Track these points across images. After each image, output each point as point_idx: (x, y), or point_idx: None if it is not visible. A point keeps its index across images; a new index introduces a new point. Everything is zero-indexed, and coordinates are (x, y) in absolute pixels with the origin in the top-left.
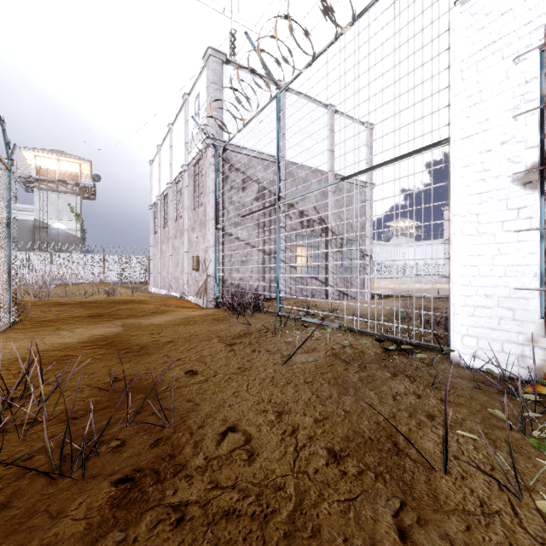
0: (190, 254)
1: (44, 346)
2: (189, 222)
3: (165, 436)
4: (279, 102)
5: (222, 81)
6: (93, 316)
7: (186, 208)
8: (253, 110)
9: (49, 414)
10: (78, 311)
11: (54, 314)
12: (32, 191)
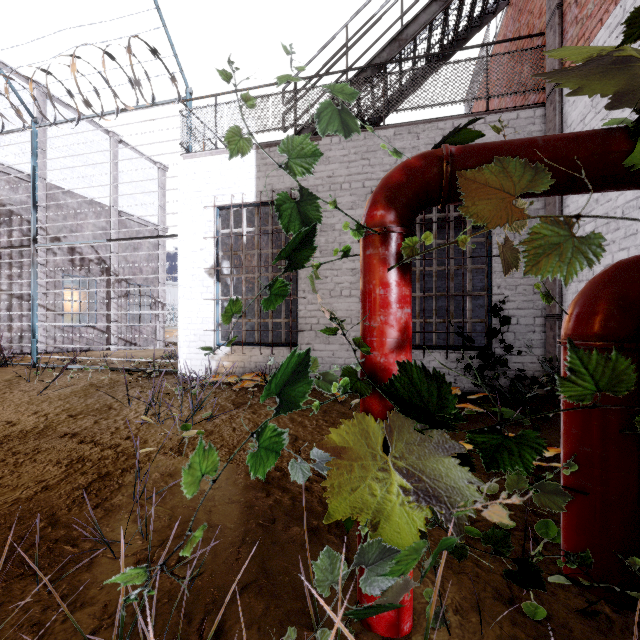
0: None
1: None
2: None
3: None
4: (36, 137)
5: None
6: None
7: None
8: None
9: None
10: None
11: None
12: None
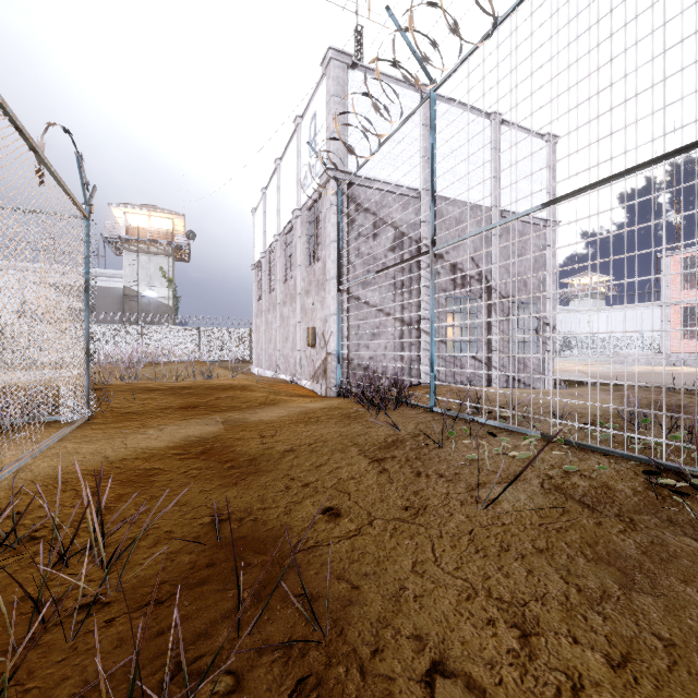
0: (304, 325)
1: (125, 452)
2: (303, 283)
3: (312, 673)
4: (434, 104)
5: (346, 92)
6: (187, 408)
7: (298, 265)
8: (388, 128)
9: (118, 588)
10: (168, 400)
11: (140, 403)
12: (122, 254)
